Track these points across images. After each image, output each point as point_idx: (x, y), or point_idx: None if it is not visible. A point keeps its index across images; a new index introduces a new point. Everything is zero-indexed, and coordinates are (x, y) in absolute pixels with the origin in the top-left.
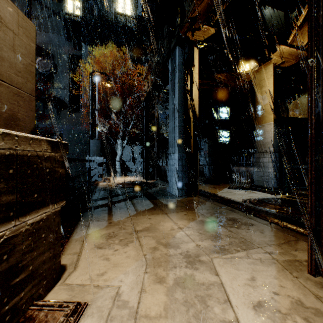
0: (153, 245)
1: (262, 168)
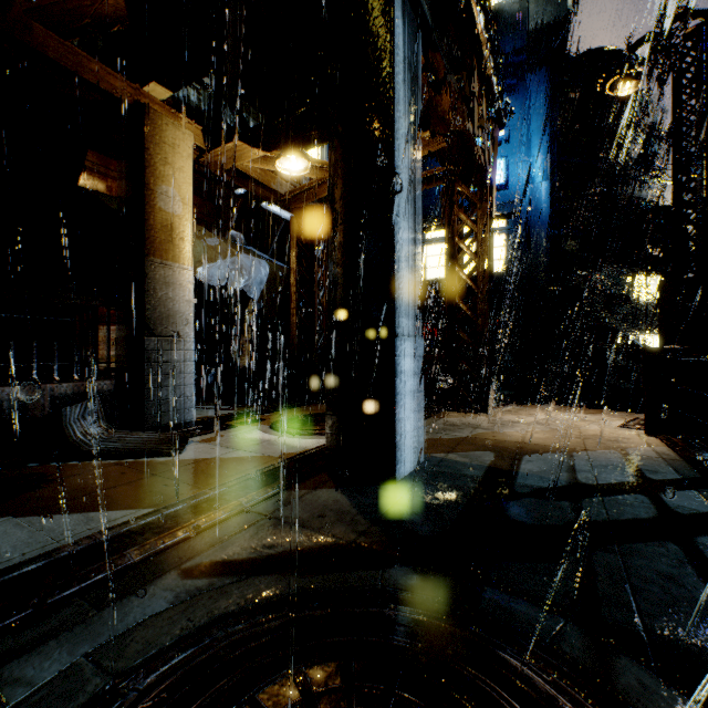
0: (568, 431)
1: (170, 378)
